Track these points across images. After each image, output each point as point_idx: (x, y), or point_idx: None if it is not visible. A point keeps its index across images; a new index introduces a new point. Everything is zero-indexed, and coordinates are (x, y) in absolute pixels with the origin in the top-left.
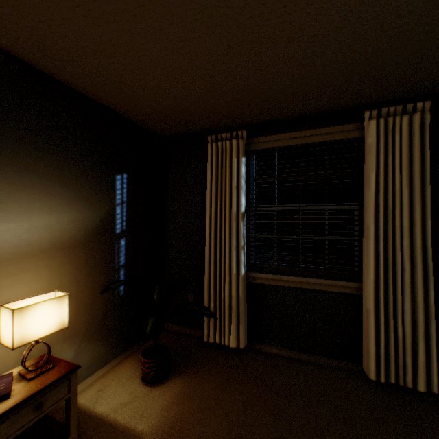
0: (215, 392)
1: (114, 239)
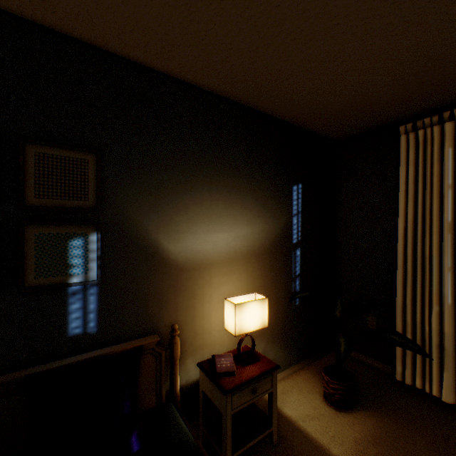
0: (426, 452)
1: (290, 248)
